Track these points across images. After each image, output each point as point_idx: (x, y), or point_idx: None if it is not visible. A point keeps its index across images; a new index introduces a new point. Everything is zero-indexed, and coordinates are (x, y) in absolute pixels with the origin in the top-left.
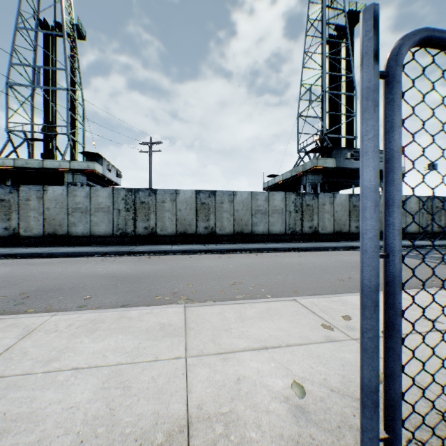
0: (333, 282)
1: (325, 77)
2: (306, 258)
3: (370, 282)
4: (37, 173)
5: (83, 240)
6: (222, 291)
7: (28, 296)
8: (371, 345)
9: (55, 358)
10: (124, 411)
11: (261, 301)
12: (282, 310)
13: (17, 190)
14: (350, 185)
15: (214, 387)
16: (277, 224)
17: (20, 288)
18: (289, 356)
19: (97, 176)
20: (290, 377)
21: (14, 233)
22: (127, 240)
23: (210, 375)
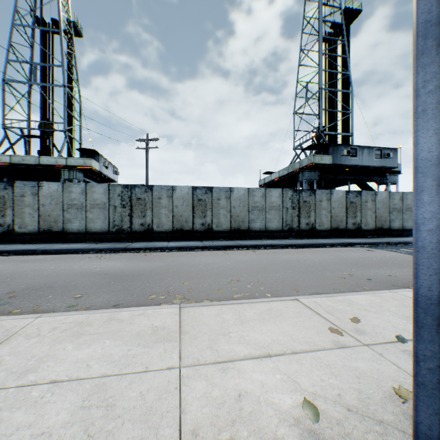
0: (334, 280)
1: (321, 74)
2: (304, 255)
3: (430, 291)
4: (33, 169)
5: (78, 236)
6: (219, 290)
7: (15, 295)
8: (432, 380)
9: (32, 369)
10: (104, 439)
11: (261, 301)
12: (284, 311)
13: (11, 186)
14: (346, 182)
15: (211, 406)
16: (273, 220)
17: (9, 287)
18: (296, 366)
19: (94, 173)
20: (298, 392)
21: (9, 230)
22: (123, 237)
23: (207, 390)
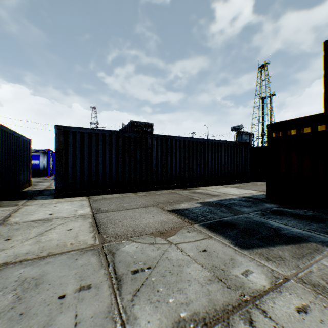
0: None
1: None
2: None
3: None
4: None
5: None
6: None
7: None
8: None
9: None
10: None
11: None
12: None
13: None
14: None
15: None
16: None
17: None
18: None
19: None
20: None
21: None
22: None
23: None
